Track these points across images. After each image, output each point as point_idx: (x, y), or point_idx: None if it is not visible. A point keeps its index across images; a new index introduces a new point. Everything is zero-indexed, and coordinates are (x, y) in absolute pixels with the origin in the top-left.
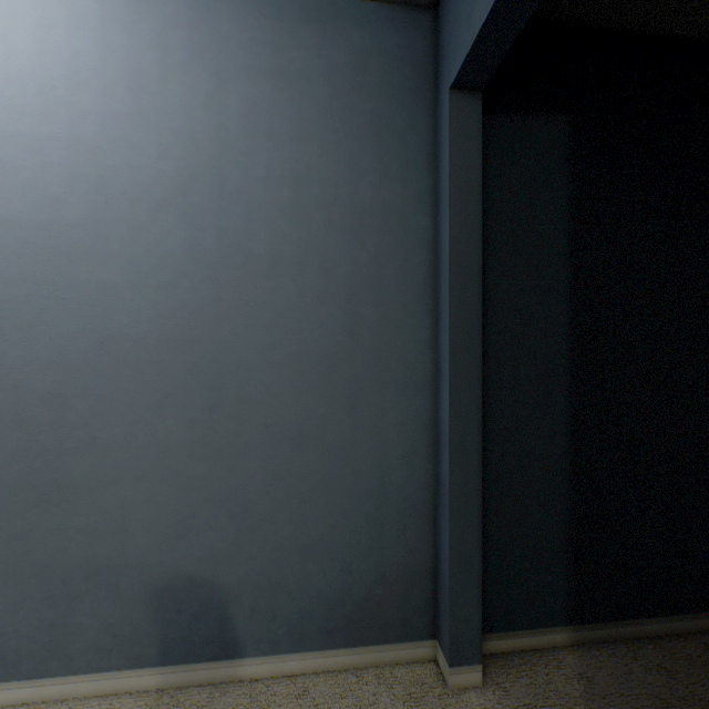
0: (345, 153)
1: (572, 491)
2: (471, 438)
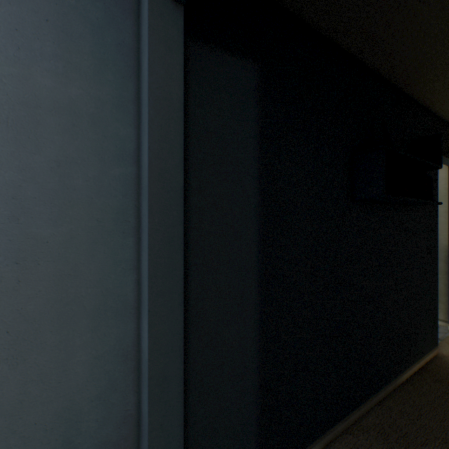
0: (7, 20)
1: (260, 373)
2: (173, 367)
